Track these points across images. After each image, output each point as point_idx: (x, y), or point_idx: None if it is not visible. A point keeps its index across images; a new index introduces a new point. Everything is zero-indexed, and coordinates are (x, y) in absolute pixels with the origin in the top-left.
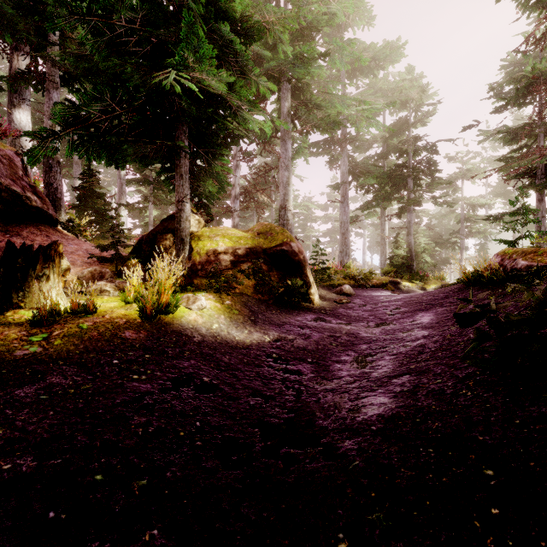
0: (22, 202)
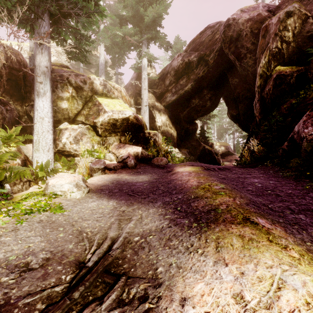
0: (232, 153)
